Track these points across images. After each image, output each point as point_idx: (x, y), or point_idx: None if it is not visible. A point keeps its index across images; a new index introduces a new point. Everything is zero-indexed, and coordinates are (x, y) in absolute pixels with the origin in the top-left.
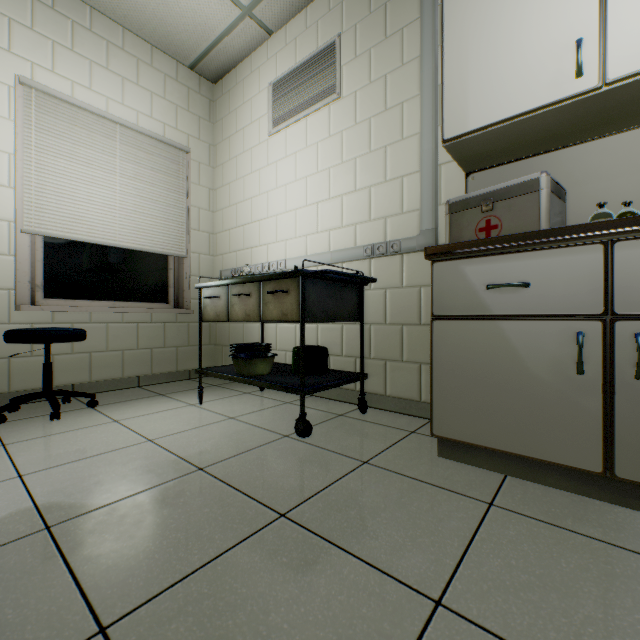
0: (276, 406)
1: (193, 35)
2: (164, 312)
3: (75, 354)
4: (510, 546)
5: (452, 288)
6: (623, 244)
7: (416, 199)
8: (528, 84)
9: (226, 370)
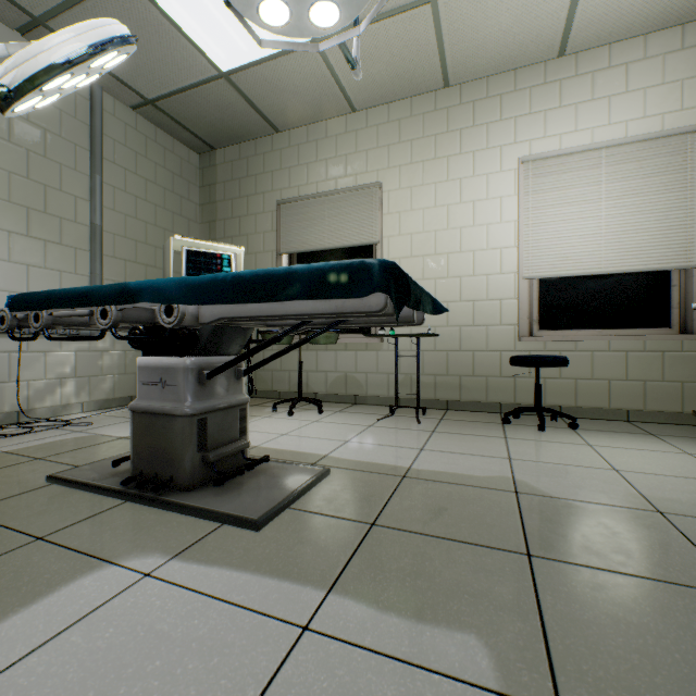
0: None
1: None
2: (660, 339)
3: (561, 379)
4: None
5: None
6: None
7: None
8: None
9: None
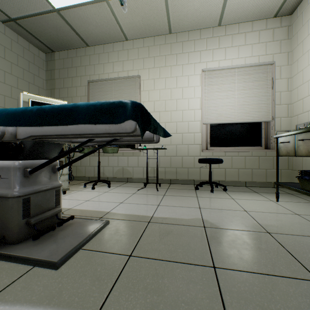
0: None
1: None
2: (258, 151)
3: (219, 168)
4: None
5: None
6: None
7: None
8: None
9: (294, 185)
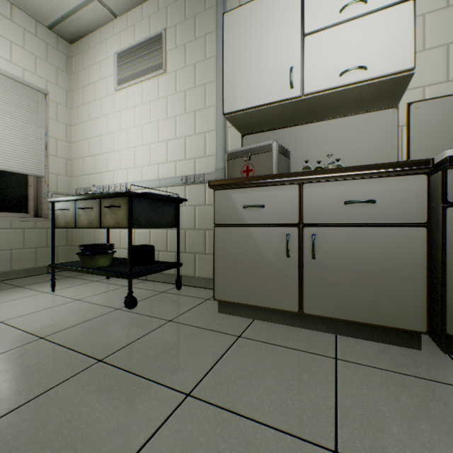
0: (116, 289)
1: (50, 3)
2: (23, 220)
3: None
4: (241, 358)
5: (225, 207)
6: (307, 185)
7: (214, 148)
8: (268, 87)
9: (75, 264)
